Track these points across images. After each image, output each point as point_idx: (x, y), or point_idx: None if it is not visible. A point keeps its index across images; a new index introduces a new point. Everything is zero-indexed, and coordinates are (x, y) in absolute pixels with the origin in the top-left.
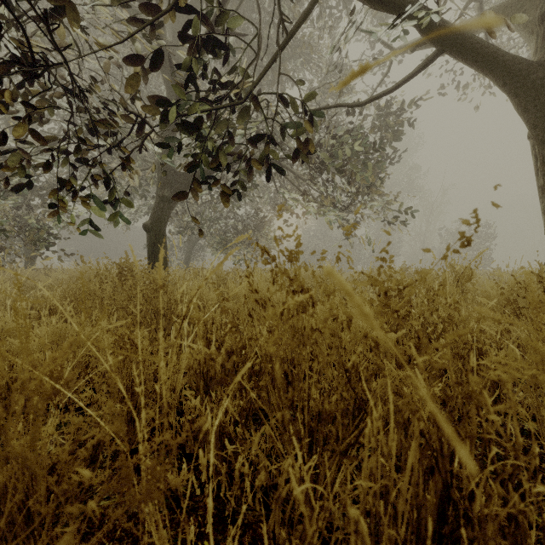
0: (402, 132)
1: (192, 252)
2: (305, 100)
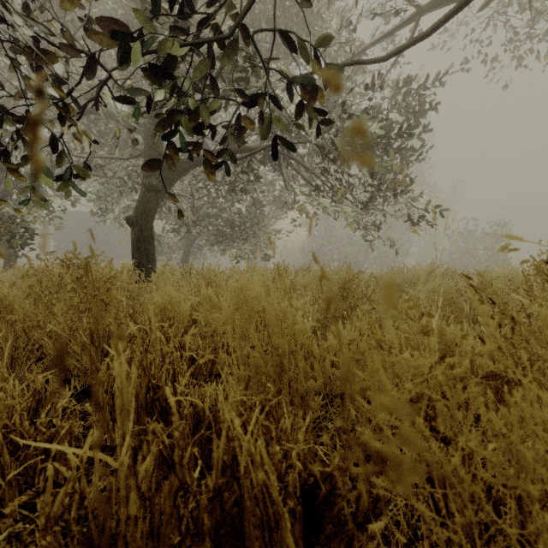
0: (424, 113)
1: (192, 252)
2: (318, 44)
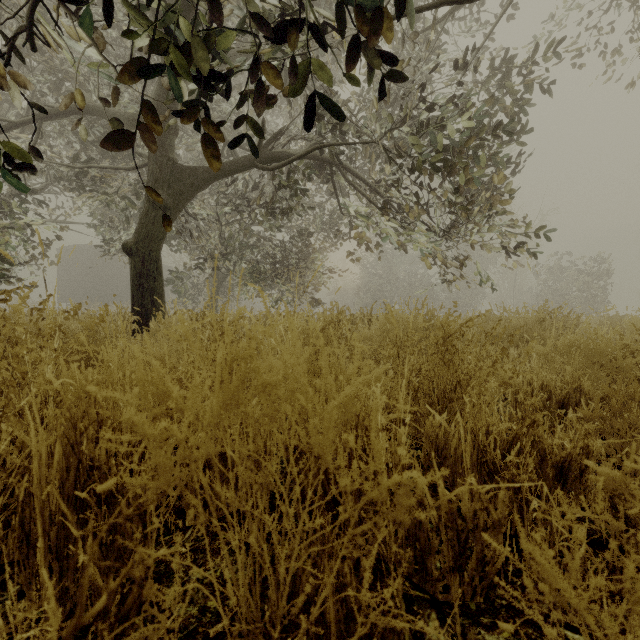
0: (522, 106)
1: (222, 293)
2: None
